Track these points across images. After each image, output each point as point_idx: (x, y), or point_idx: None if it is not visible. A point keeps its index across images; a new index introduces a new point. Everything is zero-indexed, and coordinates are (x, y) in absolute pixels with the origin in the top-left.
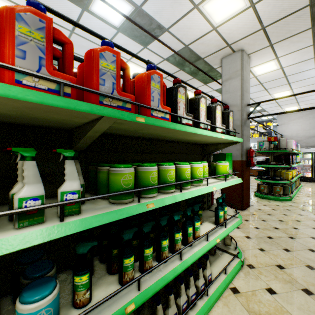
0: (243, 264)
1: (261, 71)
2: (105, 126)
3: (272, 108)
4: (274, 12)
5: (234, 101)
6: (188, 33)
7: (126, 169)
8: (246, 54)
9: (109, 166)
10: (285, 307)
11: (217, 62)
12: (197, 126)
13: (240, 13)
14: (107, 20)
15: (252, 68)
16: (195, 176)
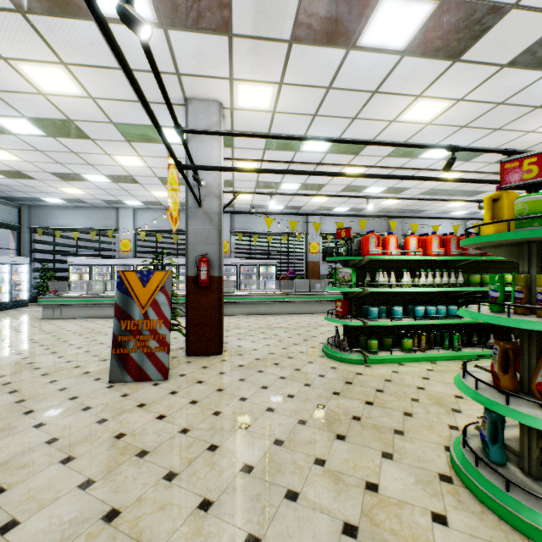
0: None
1: None
2: (469, 261)
3: None
4: None
5: None
6: (523, 144)
7: (477, 275)
8: None
9: (467, 274)
10: None
11: None
12: None
13: None
14: (431, 158)
15: None
16: None
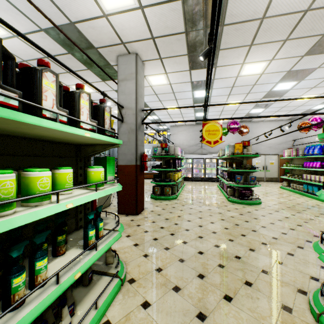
0: (124, 281)
1: (155, 82)
2: None
3: (166, 119)
4: (160, 25)
5: (129, 104)
6: (72, 5)
7: None
8: (141, 60)
9: None
10: (155, 320)
11: (113, 58)
12: (36, 113)
13: (130, 10)
14: None
15: (148, 76)
16: (33, 192)
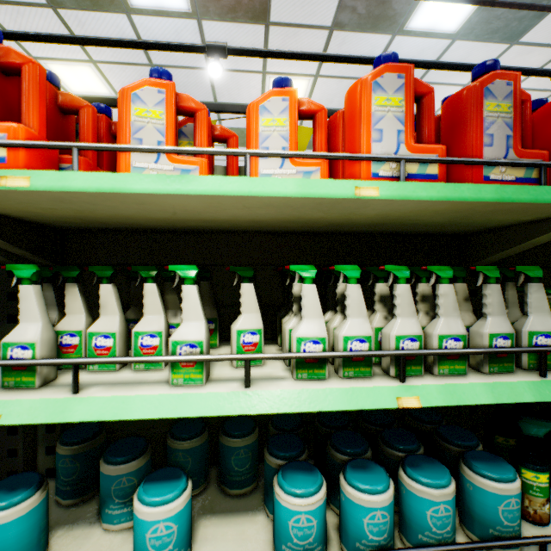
0: None
1: None
2: None
3: None
4: None
5: None
6: None
7: None
8: None
9: None
10: None
11: None
12: None
13: None
14: (433, 32)
15: None
16: None
